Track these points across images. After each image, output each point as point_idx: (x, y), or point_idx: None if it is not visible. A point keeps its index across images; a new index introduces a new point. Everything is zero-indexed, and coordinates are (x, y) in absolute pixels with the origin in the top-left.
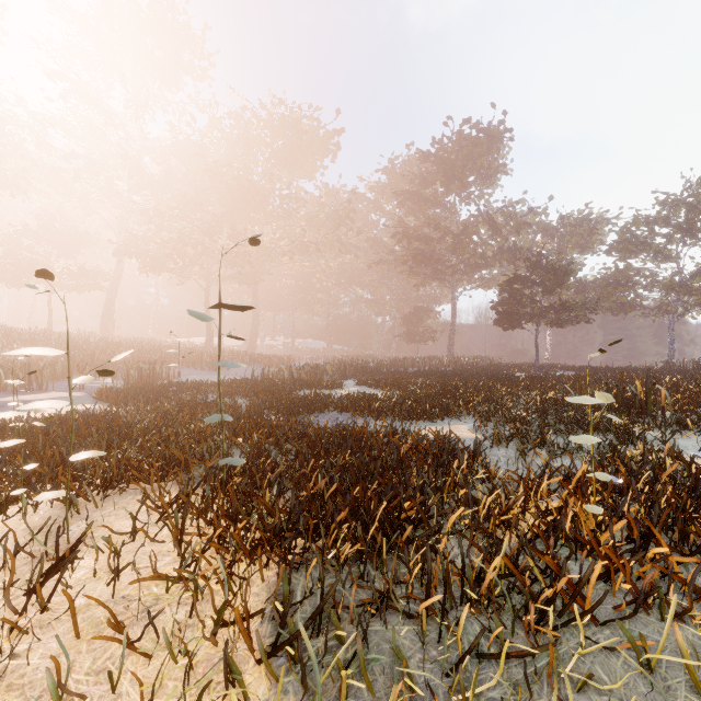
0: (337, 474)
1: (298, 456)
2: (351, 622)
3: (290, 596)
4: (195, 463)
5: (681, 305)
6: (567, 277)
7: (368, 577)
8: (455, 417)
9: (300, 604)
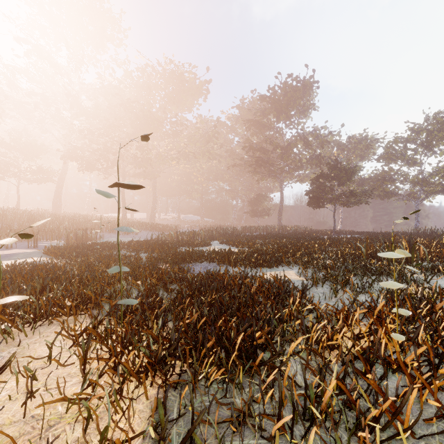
0: (206, 309)
1: (178, 295)
2: (216, 437)
3: (166, 421)
4: (106, 300)
5: (423, 193)
6: (354, 175)
7: (230, 393)
8: (285, 265)
9: (176, 421)
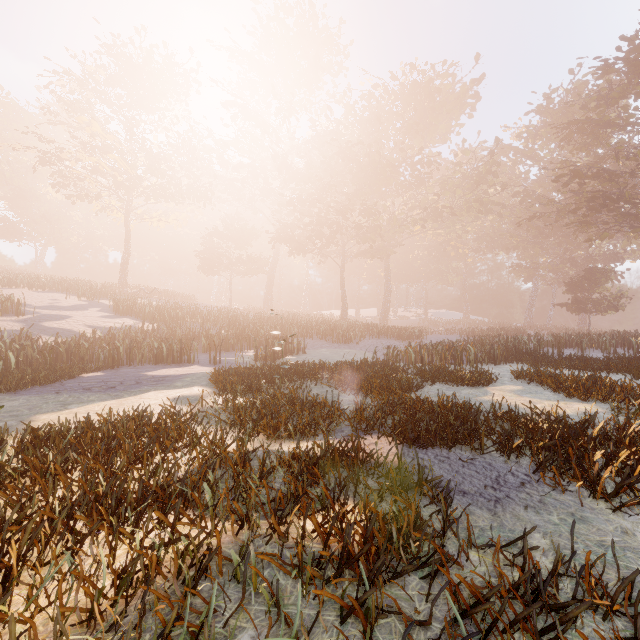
0: None
1: None
2: None
3: None
4: None
5: None
6: None
7: None
8: None
9: None
